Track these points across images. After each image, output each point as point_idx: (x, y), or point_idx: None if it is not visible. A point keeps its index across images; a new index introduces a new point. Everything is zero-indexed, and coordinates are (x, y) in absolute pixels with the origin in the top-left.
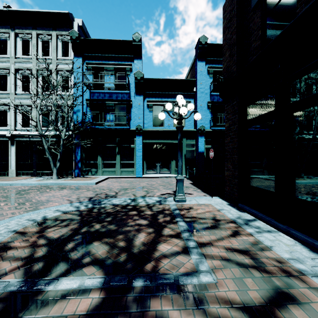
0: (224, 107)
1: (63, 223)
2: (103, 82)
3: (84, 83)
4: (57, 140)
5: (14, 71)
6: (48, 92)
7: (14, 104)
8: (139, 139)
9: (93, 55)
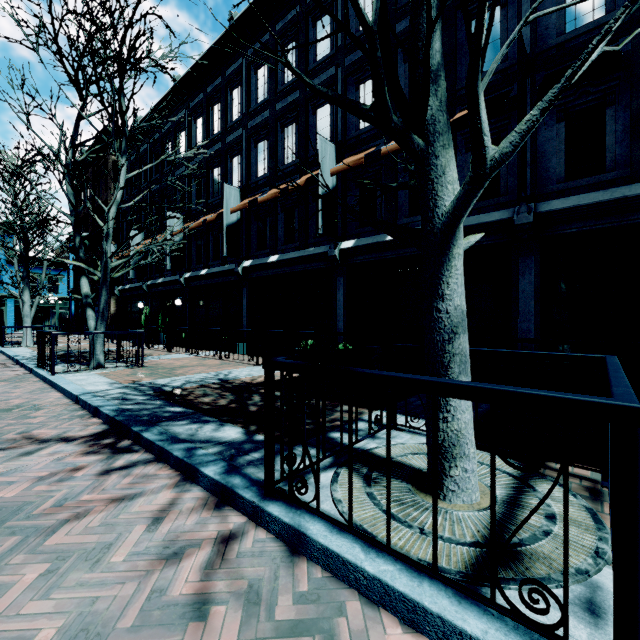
0: None
1: None
2: None
3: None
4: None
5: None
6: None
7: None
8: (12, 303)
9: None
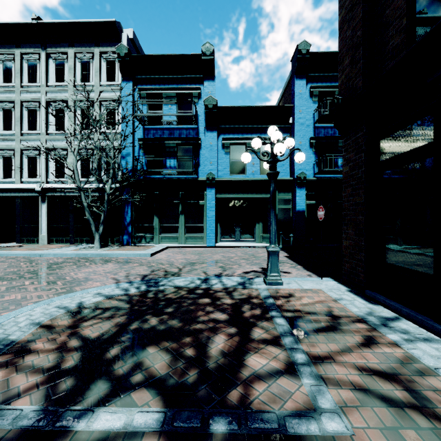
0: (335, 144)
1: (106, 313)
2: (161, 114)
3: (135, 116)
4: (101, 195)
5: (45, 104)
6: (89, 130)
7: (46, 147)
8: (211, 193)
9: (147, 77)
